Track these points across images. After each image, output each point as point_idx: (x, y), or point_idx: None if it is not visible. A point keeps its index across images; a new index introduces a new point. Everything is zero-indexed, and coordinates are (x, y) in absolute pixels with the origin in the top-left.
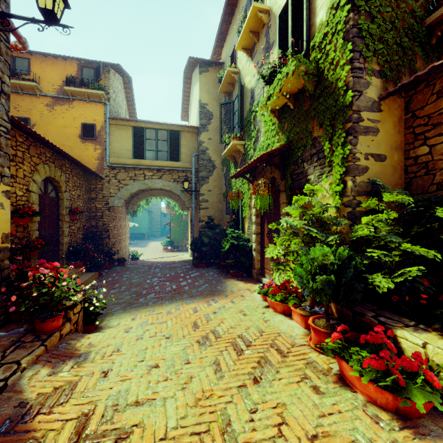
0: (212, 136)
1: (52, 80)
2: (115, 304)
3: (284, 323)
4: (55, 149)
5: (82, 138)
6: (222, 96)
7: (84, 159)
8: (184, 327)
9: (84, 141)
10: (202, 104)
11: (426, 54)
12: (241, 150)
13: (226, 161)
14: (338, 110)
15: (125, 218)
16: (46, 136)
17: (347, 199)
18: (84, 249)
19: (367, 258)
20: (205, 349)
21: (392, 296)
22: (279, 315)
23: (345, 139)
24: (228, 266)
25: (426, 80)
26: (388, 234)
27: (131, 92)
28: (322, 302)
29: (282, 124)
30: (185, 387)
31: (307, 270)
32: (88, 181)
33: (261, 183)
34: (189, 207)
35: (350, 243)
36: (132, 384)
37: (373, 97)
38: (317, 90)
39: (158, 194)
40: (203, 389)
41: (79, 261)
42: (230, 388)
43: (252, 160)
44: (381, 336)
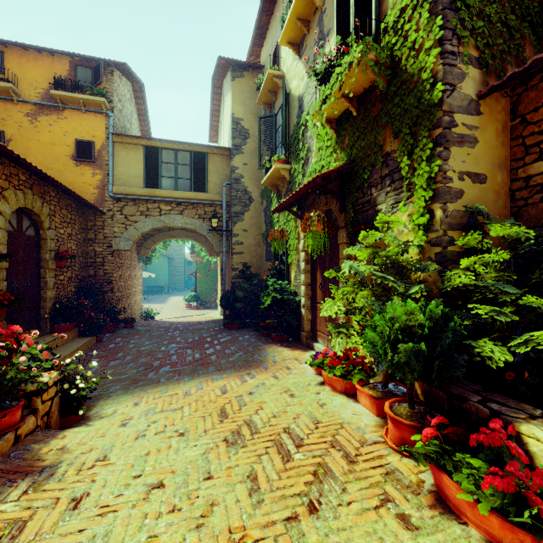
0: (249, 160)
1: (34, 81)
2: (114, 381)
3: (348, 408)
4: (31, 169)
5: (76, 160)
6: (261, 109)
7: (78, 187)
8: (207, 417)
9: (79, 164)
10: (235, 118)
11: (537, 39)
12: (286, 176)
13: (267, 192)
14: (422, 112)
15: (136, 266)
16: (26, 155)
17: (435, 235)
18: (77, 306)
19: (467, 317)
20: (236, 452)
21: (505, 372)
22: (339, 395)
23: (431, 151)
24: (269, 327)
25: (542, 71)
26: (499, 283)
27: (143, 103)
28: (405, 381)
29: (342, 138)
30: (202, 523)
31: (383, 335)
32: (84, 217)
33: (313, 216)
34: (218, 251)
35: (439, 296)
36: (117, 521)
37: (470, 95)
38: (391, 87)
39: (180, 235)
40: (231, 526)
41: (70, 322)
42: (272, 523)
43: (302, 186)
44: (499, 434)
